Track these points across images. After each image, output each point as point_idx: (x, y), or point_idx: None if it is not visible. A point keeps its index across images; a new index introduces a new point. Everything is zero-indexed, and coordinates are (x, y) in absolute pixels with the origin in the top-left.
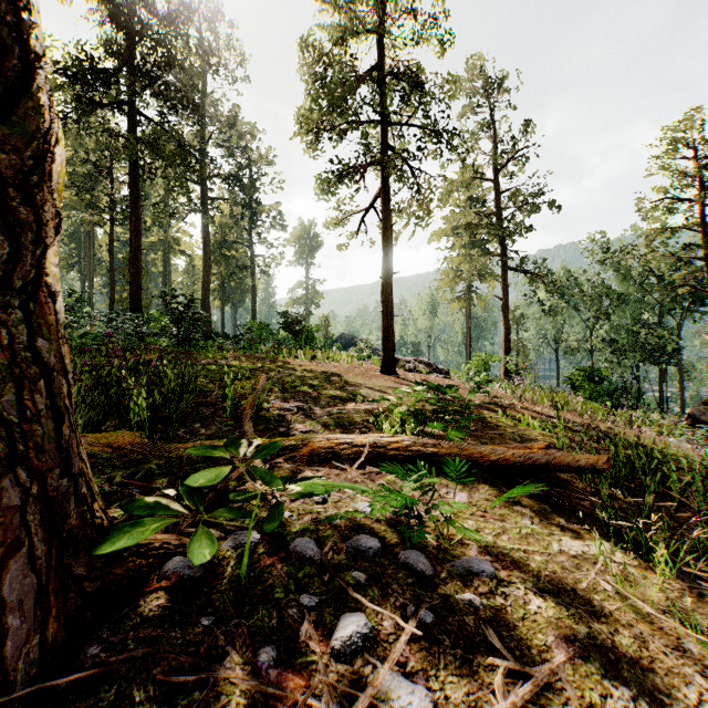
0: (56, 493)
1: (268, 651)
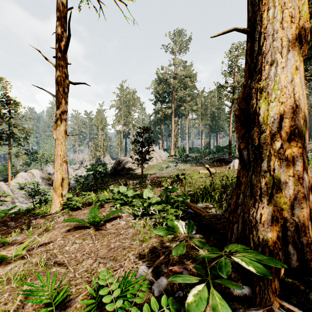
0: (246, 220)
1: (186, 273)
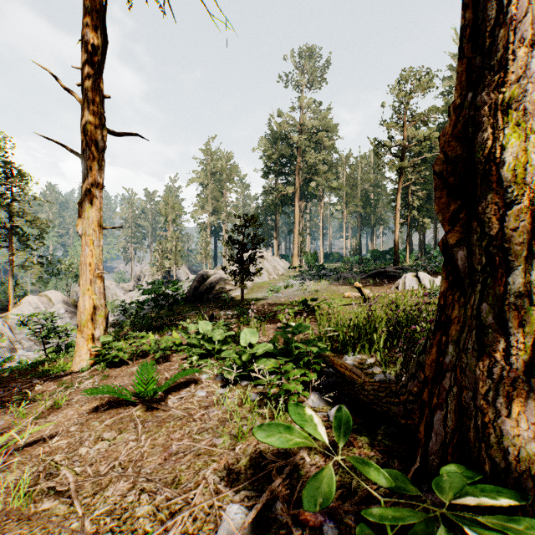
0: (467, 406)
1: (330, 529)
